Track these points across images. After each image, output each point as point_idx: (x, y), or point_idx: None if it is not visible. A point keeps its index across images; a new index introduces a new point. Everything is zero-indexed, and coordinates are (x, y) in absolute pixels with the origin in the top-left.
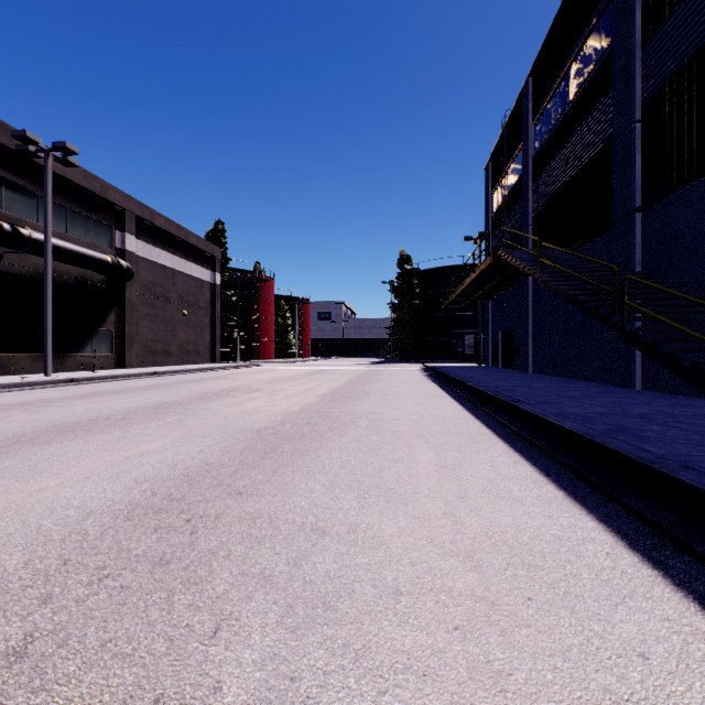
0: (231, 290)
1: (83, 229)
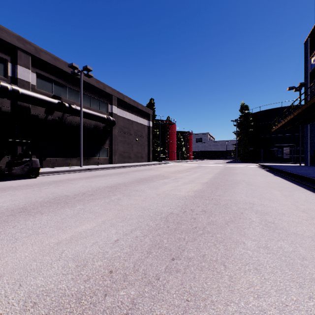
0: (157, 129)
1: (96, 105)
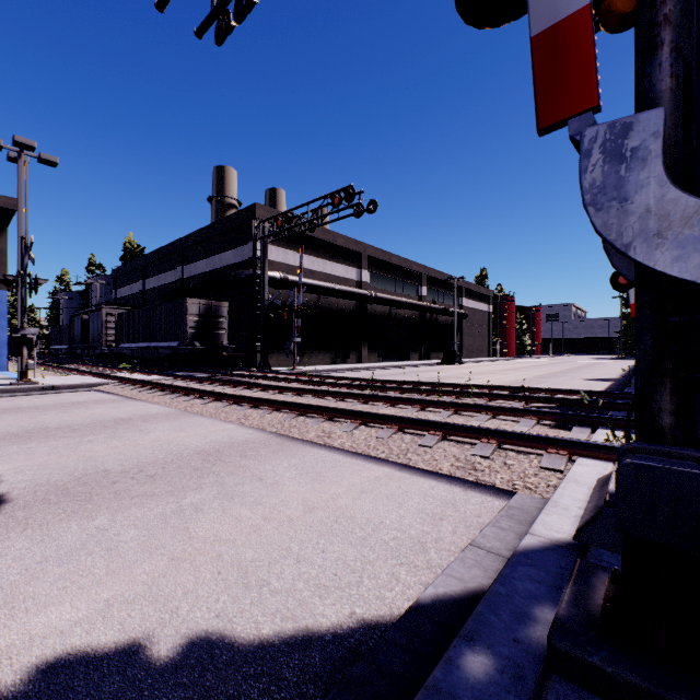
0: None
1: (451, 300)
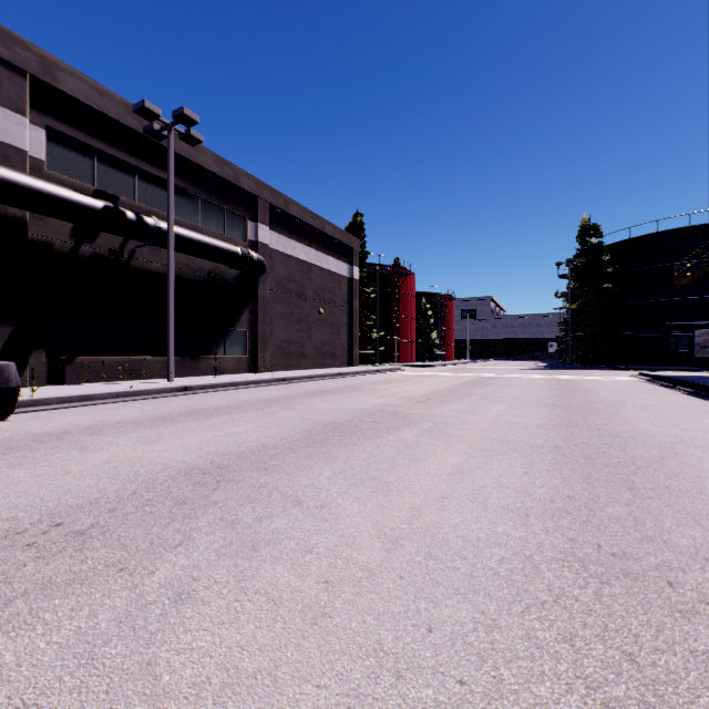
0: (370, 287)
1: (216, 221)
